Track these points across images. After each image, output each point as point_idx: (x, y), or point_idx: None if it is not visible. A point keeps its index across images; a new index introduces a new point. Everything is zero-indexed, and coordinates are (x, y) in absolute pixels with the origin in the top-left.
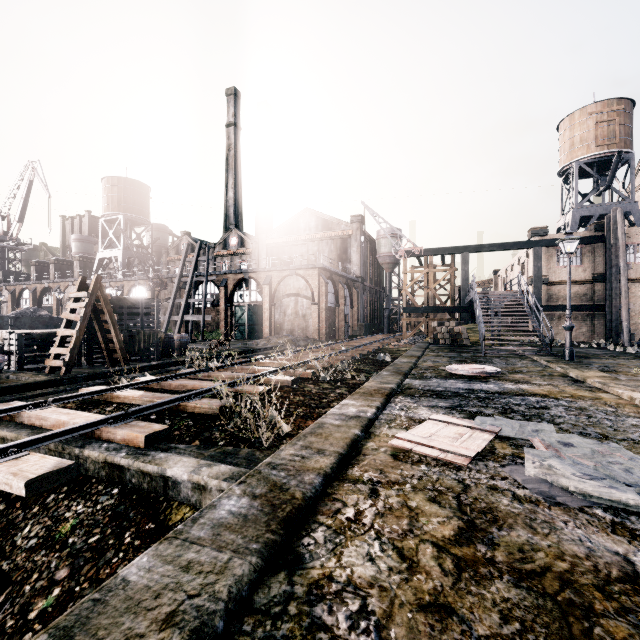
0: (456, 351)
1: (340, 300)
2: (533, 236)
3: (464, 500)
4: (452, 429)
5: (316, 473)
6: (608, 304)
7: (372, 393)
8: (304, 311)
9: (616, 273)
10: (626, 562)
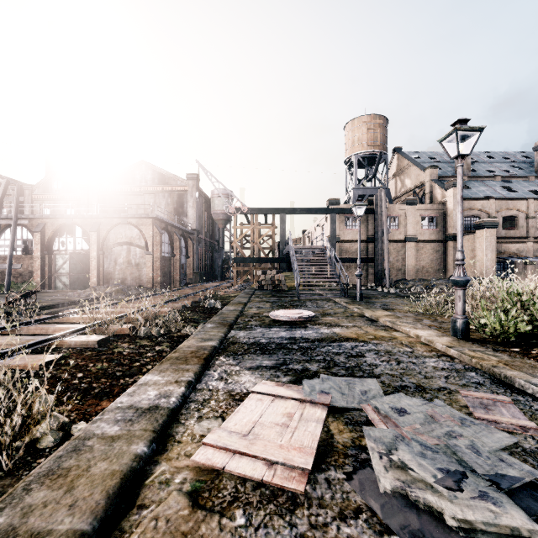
0: (277, 296)
1: (176, 250)
2: (330, 205)
3: None
4: (279, 407)
5: None
6: (376, 258)
7: (187, 358)
8: (137, 260)
9: (381, 236)
10: None
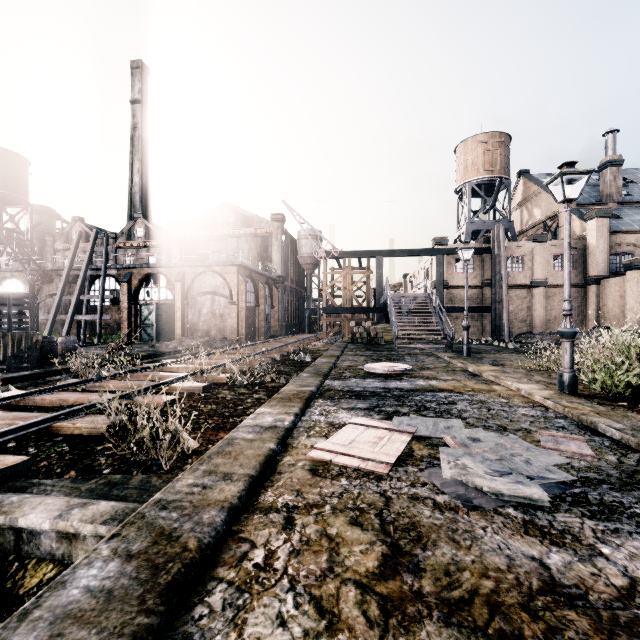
0: (372, 350)
1: (260, 299)
2: (436, 245)
3: (387, 517)
4: (372, 433)
5: (219, 508)
6: (493, 306)
7: (291, 398)
8: (221, 310)
9: (499, 280)
10: (543, 567)
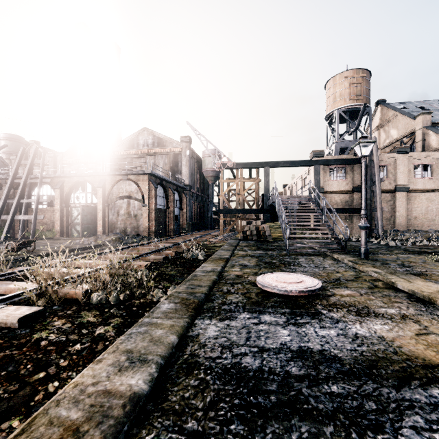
0: (262, 248)
1: (170, 203)
2: (314, 157)
3: None
4: None
5: None
6: None
7: None
8: (135, 212)
9: (370, 185)
10: None
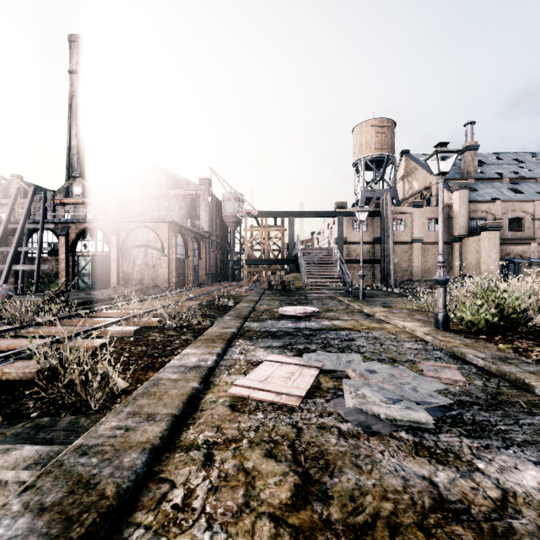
0: (286, 295)
1: (189, 252)
2: (338, 208)
3: (298, 447)
4: (285, 368)
5: (140, 450)
6: (382, 259)
7: (214, 339)
8: (154, 262)
9: (387, 238)
10: (432, 486)
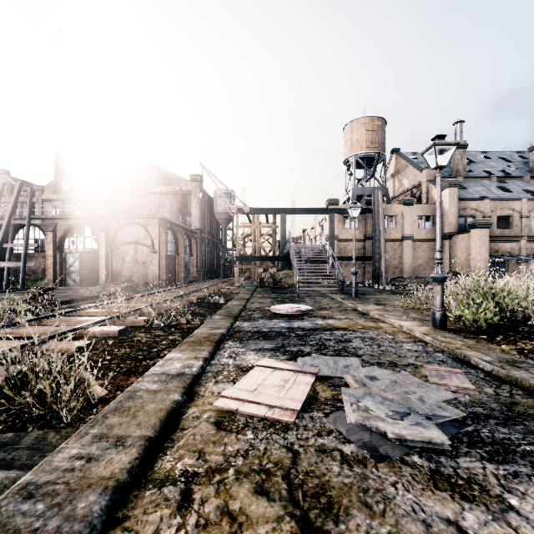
0: (277, 292)
1: (180, 249)
2: (329, 205)
3: (295, 479)
4: (278, 375)
5: (101, 489)
6: (373, 256)
7: (201, 341)
8: (144, 258)
9: (378, 235)
10: (461, 533)
